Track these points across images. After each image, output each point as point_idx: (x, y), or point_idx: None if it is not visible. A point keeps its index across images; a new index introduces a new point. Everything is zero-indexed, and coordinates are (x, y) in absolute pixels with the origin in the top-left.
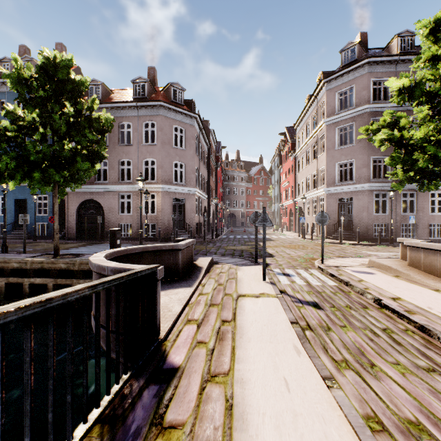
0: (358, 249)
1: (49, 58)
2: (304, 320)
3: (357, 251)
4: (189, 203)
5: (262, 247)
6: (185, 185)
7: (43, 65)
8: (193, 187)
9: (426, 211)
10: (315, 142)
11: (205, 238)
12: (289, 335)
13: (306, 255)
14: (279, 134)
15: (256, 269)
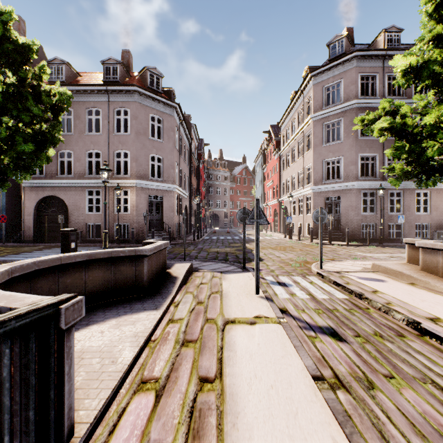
0: (350, 250)
1: None
2: (327, 364)
3: (350, 253)
4: (167, 201)
5: (248, 248)
6: (163, 180)
7: None
8: (173, 183)
9: (413, 210)
10: (301, 139)
11: (186, 239)
12: (317, 411)
13: (298, 258)
14: (263, 131)
15: (245, 277)
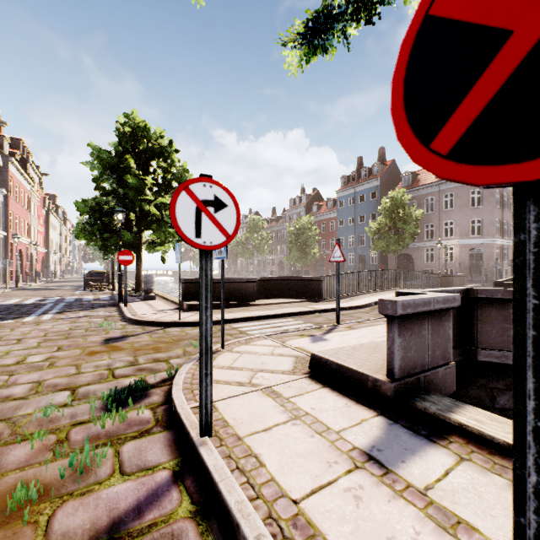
0: None
1: (395, 196)
2: None
3: None
4: (486, 252)
5: None
6: (481, 237)
7: (393, 200)
8: (492, 237)
9: None
10: None
11: None
12: None
13: None
14: None
15: None
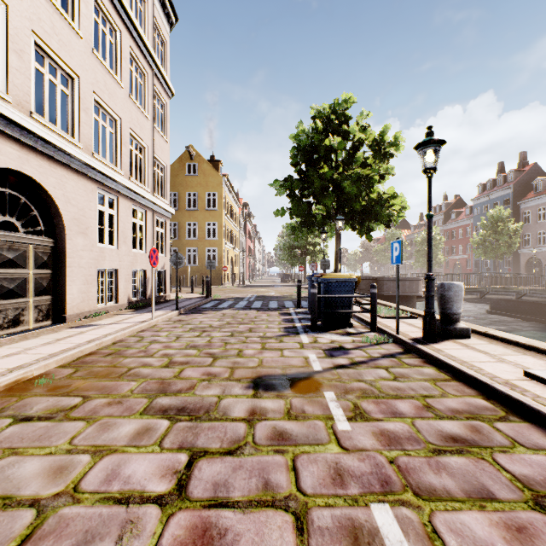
0: None
1: (492, 213)
2: None
3: None
4: None
5: None
6: None
7: (489, 217)
8: None
9: None
10: None
11: None
12: None
13: None
14: None
15: None
